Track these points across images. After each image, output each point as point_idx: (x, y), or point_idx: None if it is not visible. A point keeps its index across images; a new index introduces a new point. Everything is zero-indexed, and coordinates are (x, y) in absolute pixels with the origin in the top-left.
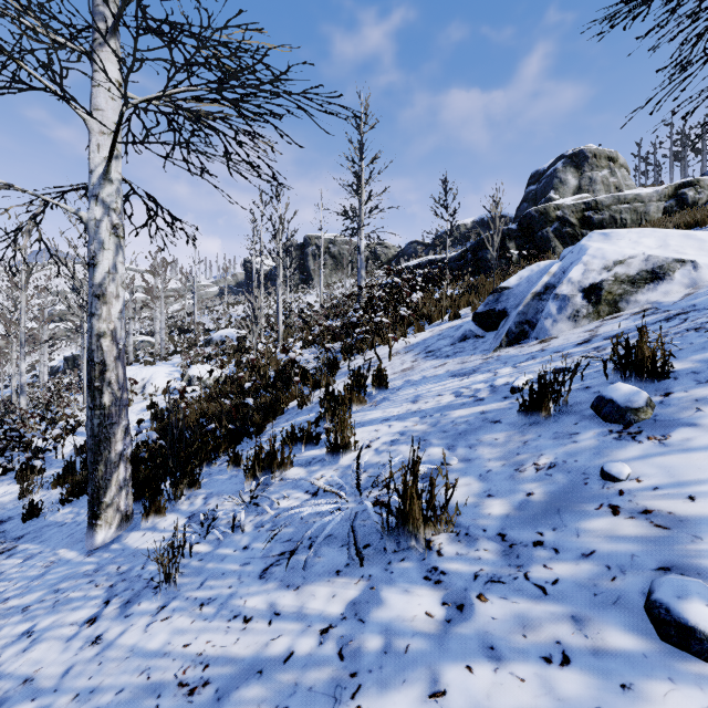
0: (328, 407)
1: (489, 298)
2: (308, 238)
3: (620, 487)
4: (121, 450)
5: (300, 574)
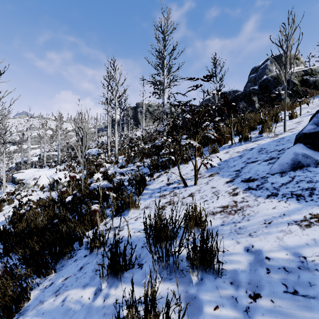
0: None
1: None
2: (138, 103)
3: None
4: None
5: None
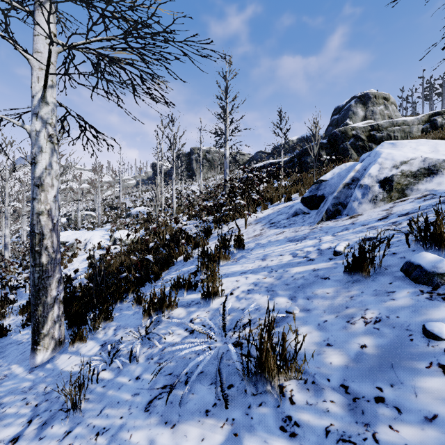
0: (203, 262)
1: (312, 187)
2: (192, 149)
3: (444, 346)
4: (55, 295)
5: (176, 410)
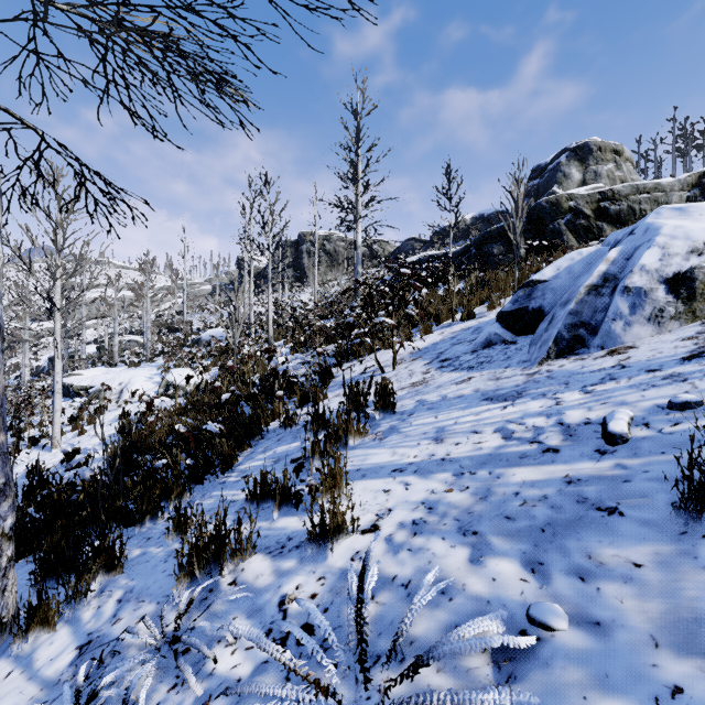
0: (315, 442)
1: (518, 293)
2: (302, 235)
3: None
4: None
5: None
